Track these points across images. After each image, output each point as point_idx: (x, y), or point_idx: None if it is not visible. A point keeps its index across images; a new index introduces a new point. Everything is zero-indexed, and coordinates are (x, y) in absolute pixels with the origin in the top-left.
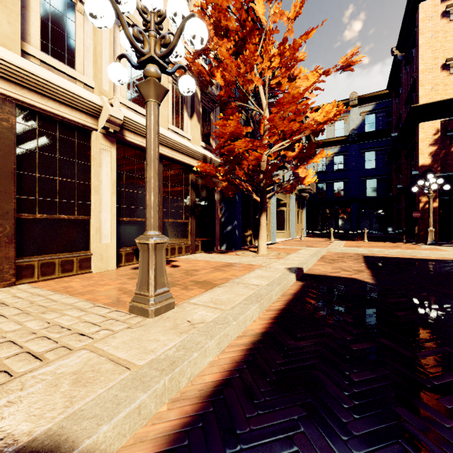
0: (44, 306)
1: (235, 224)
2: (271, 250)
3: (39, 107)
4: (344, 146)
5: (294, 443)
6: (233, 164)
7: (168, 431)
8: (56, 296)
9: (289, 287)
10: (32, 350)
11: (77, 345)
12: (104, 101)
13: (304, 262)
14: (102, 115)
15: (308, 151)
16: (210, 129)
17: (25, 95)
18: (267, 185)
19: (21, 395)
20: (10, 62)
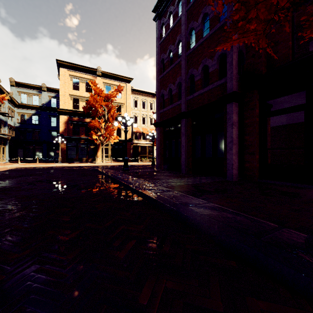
0: None
1: None
2: None
3: None
4: (39, 111)
5: None
6: None
7: None
8: None
9: None
10: None
11: None
12: None
13: None
14: None
15: None
16: None
17: None
18: None
19: None
20: None
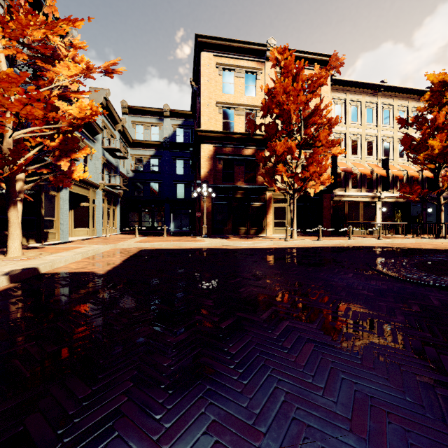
0: None
1: None
2: (39, 251)
3: None
4: (159, 151)
5: None
6: None
7: None
8: None
9: None
10: None
11: None
12: None
13: (53, 261)
14: None
15: (71, 145)
16: None
17: None
18: (14, 173)
19: None
20: None
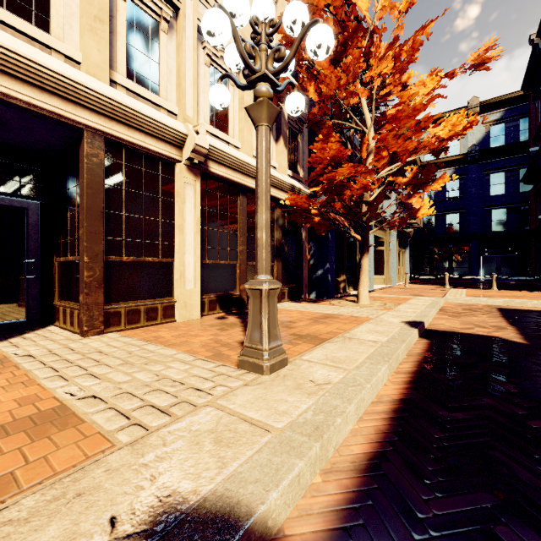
0: (144, 356)
1: (327, 267)
2: (372, 300)
3: (126, 140)
4: (460, 168)
5: (499, 537)
6: (332, 195)
7: (334, 506)
8: (151, 346)
9: (412, 345)
10: (154, 403)
11: (199, 401)
12: (189, 129)
13: (423, 314)
14: (187, 145)
15: (425, 176)
16: (297, 154)
17: (113, 128)
18: (370, 219)
19: (167, 451)
20: (101, 93)
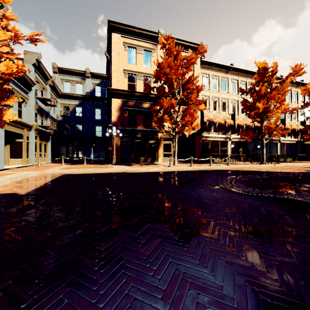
0: None
1: None
2: None
3: None
4: (82, 102)
5: None
6: None
7: None
8: None
9: None
10: None
11: None
12: None
13: None
14: None
15: (1, 94)
16: None
17: None
18: None
19: None
20: None
